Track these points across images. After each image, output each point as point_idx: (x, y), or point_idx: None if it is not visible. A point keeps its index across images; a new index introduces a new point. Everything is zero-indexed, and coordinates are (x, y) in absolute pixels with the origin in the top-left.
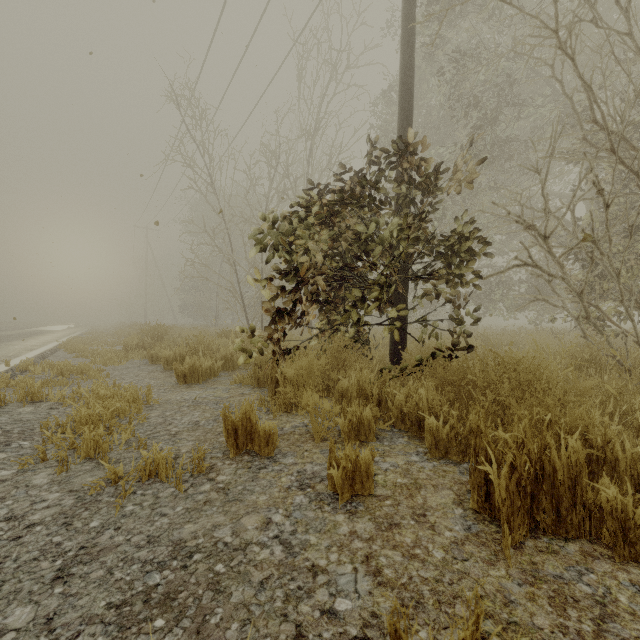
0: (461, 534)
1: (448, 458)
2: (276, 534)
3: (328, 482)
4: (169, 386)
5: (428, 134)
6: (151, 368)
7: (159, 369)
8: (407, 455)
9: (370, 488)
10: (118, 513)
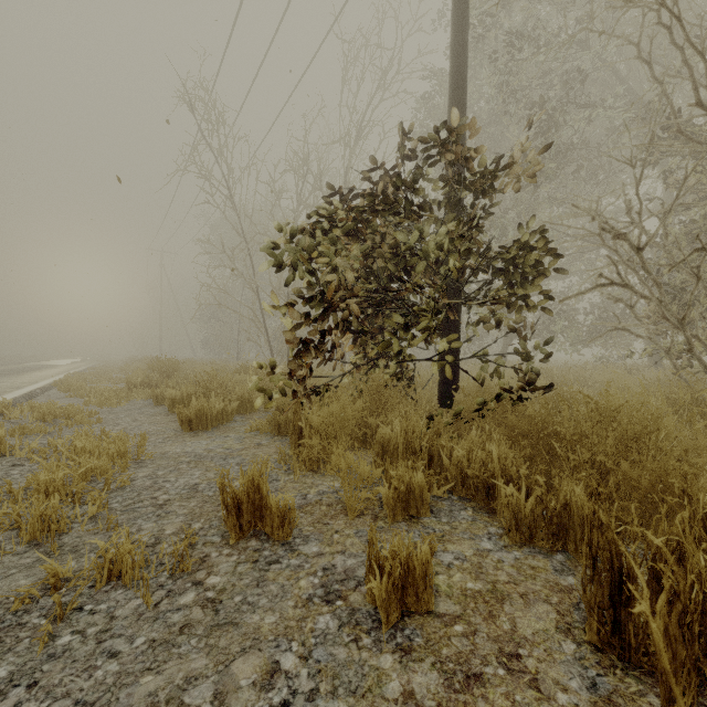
0: (584, 699)
1: (533, 544)
2: (284, 698)
3: (367, 592)
4: (170, 434)
5: (479, 140)
6: (154, 410)
7: (163, 412)
8: (475, 539)
9: (430, 603)
10: (43, 650)
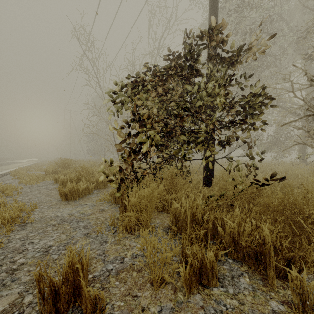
0: None
1: None
2: None
3: None
4: (54, 202)
5: None
6: (53, 187)
7: (57, 187)
8: None
9: None
10: None
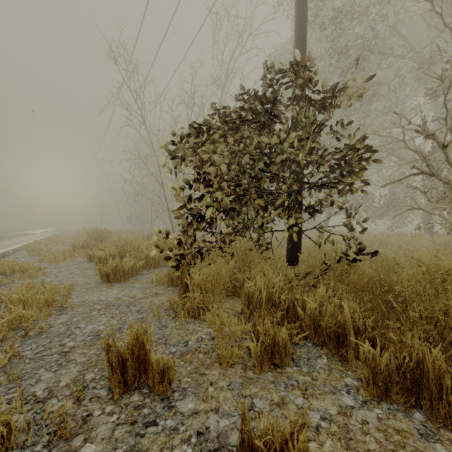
0: None
1: (389, 399)
2: None
3: None
4: (93, 285)
5: None
6: (87, 266)
7: (93, 267)
8: (336, 393)
9: None
10: None
